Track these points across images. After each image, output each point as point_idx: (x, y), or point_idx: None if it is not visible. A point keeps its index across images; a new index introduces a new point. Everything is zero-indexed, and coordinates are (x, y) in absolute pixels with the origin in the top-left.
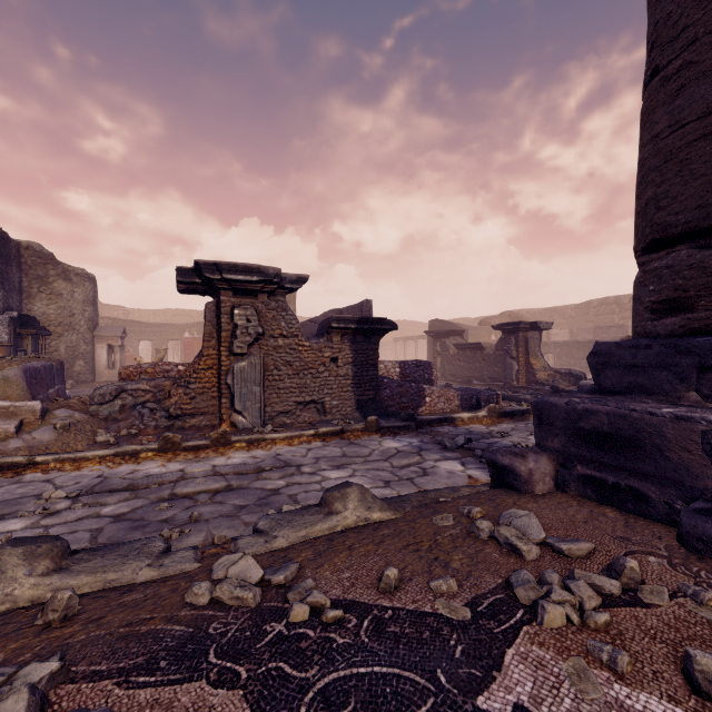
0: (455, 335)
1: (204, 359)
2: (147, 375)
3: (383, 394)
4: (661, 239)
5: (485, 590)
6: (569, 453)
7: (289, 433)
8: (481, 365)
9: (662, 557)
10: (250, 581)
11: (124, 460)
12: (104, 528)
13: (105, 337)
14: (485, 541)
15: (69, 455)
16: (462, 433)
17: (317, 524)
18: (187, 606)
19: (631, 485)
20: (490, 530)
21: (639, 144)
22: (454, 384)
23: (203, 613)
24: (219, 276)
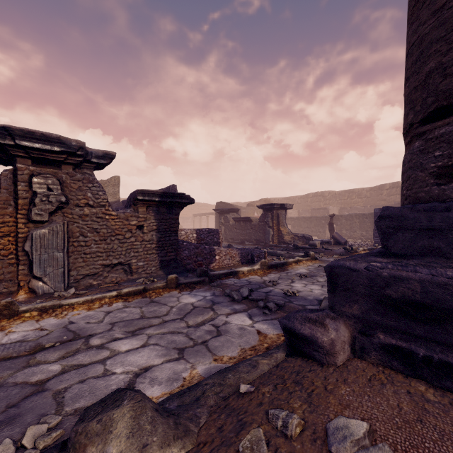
0: (233, 212)
1: None
2: None
3: (182, 254)
4: (446, 107)
5: None
6: (369, 320)
7: (90, 296)
8: (250, 231)
9: None
10: None
11: None
12: None
13: None
14: None
15: None
16: (244, 284)
17: None
18: None
19: (448, 360)
20: None
21: (413, 26)
22: (233, 244)
23: None
24: (12, 141)
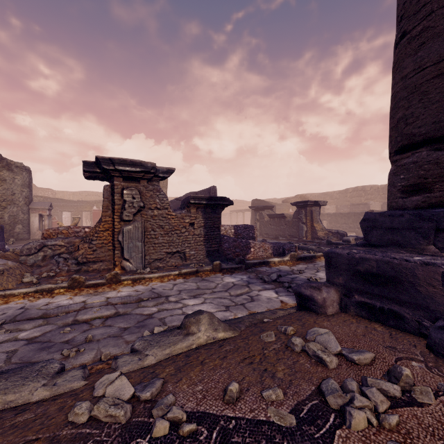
0: (268, 209)
1: (102, 224)
2: (62, 235)
3: (223, 246)
4: (408, 144)
5: (304, 397)
6: (349, 286)
7: (161, 273)
8: (284, 227)
9: (420, 362)
10: (123, 398)
11: (42, 295)
12: (18, 350)
13: (37, 209)
14: (299, 353)
15: (0, 293)
16: (274, 271)
17: (178, 343)
18: (69, 425)
19: (392, 308)
20: (301, 345)
21: (392, 82)
22: (267, 239)
23: (81, 431)
24: (113, 167)
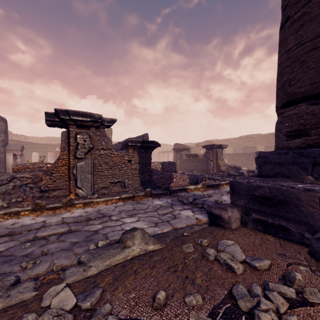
0: (185, 150)
1: (60, 161)
2: (29, 169)
3: (153, 177)
4: (291, 101)
5: (219, 300)
6: (248, 207)
7: (106, 198)
8: (197, 163)
9: (306, 266)
10: (66, 308)
11: (10, 216)
12: None
13: (11, 150)
14: (212, 261)
15: None
16: (191, 195)
17: (116, 255)
18: None
19: (281, 224)
20: (214, 254)
21: (278, 55)
22: (185, 172)
23: None
24: (68, 117)
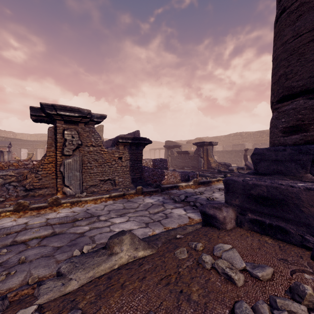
0: (177, 147)
1: (47, 158)
2: (13, 167)
3: (144, 175)
4: (288, 95)
5: None
6: (244, 207)
7: (95, 197)
8: (188, 160)
9: (311, 274)
10: None
11: None
12: None
13: None
14: (209, 270)
15: None
16: (182, 193)
17: (102, 265)
18: None
19: (279, 225)
20: (211, 262)
21: (274, 48)
22: (176, 169)
23: None
24: (55, 112)
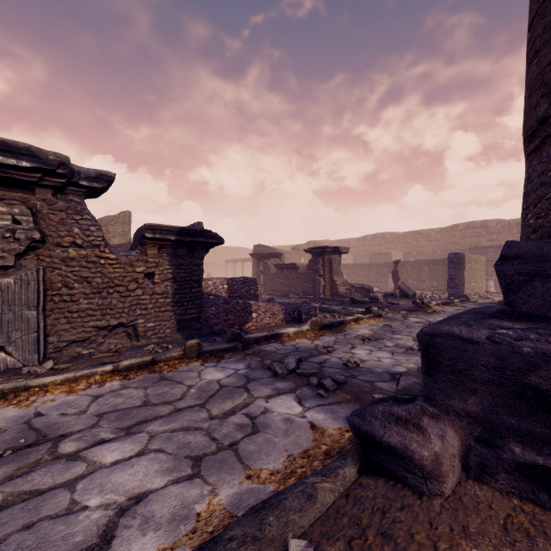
0: (275, 257)
1: None
2: None
3: (208, 312)
4: None
5: None
6: (495, 422)
7: (73, 373)
8: (295, 281)
9: None
10: None
11: None
12: None
13: None
14: None
15: None
16: (290, 351)
17: None
18: None
19: None
20: None
21: None
22: (274, 297)
23: None
24: None
